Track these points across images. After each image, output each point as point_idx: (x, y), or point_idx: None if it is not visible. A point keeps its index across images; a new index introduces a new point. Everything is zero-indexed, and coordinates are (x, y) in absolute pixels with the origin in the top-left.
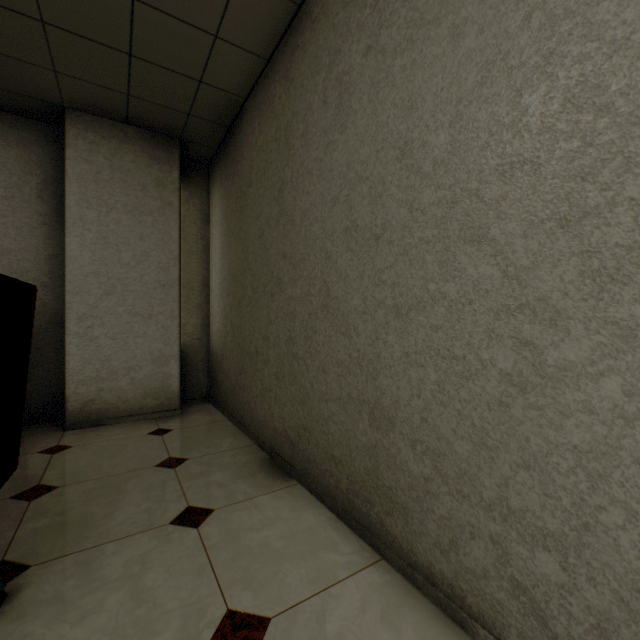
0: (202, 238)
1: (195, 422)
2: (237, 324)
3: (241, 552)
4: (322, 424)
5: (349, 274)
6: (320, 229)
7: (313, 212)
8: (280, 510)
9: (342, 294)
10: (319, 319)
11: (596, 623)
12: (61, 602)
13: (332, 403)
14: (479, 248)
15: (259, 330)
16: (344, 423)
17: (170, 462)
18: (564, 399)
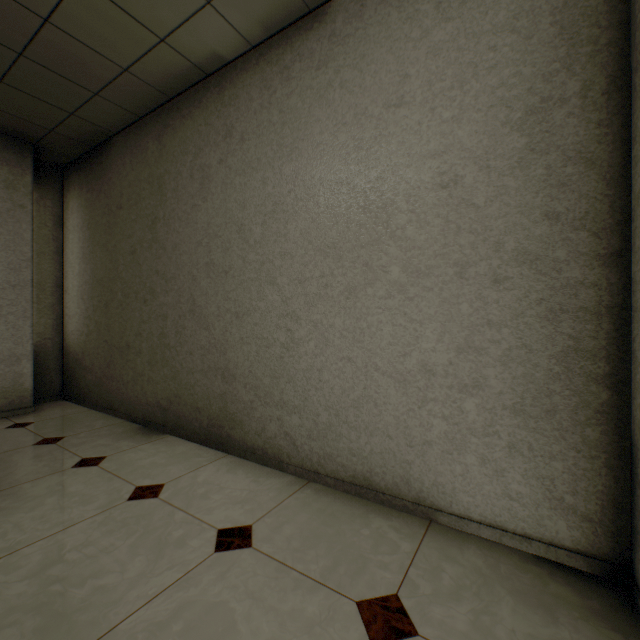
0: (55, 240)
1: (57, 415)
2: (104, 324)
3: (137, 468)
4: (190, 389)
5: (209, 292)
6: (188, 259)
7: (183, 246)
8: (160, 448)
9: (204, 304)
10: (188, 319)
11: (308, 434)
12: (7, 509)
13: (197, 374)
14: (273, 287)
15: (131, 328)
16: (206, 384)
17: (48, 441)
18: (300, 351)
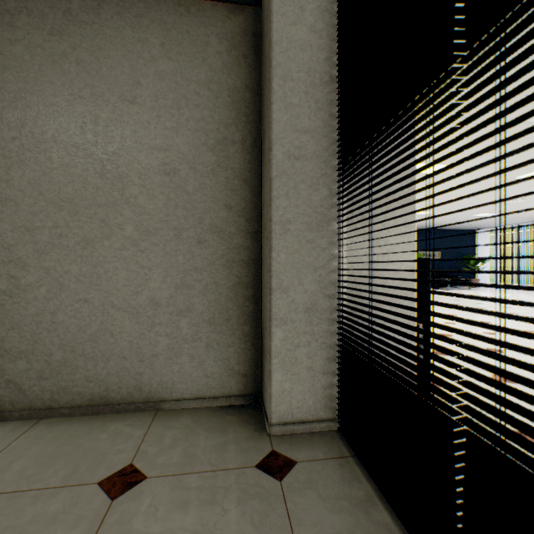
0: None
1: None
2: None
3: None
4: None
5: None
6: None
7: None
8: None
9: None
10: None
11: (40, 375)
12: None
13: None
14: None
15: None
16: None
17: None
18: (29, 297)
